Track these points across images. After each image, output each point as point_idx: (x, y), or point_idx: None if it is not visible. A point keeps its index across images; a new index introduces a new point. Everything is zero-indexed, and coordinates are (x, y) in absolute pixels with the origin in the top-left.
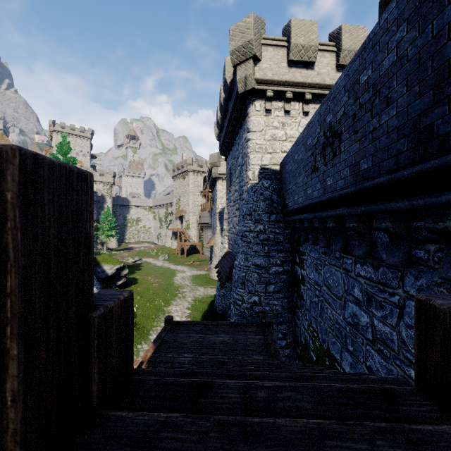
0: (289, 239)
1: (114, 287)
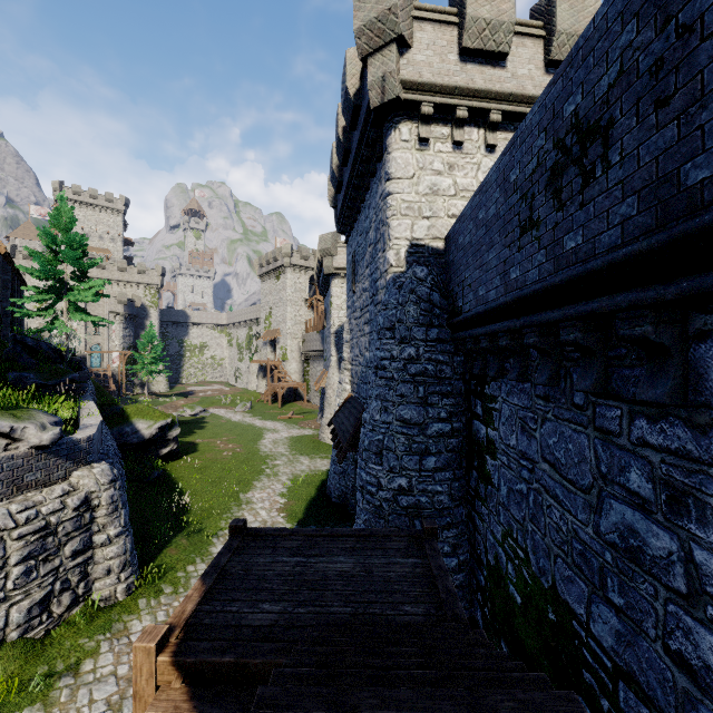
0: (461, 373)
1: (155, 459)
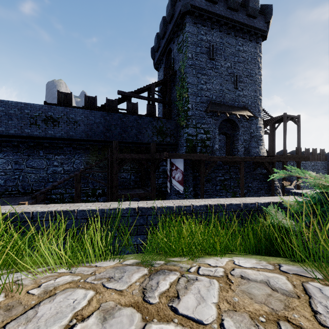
0: None
1: None
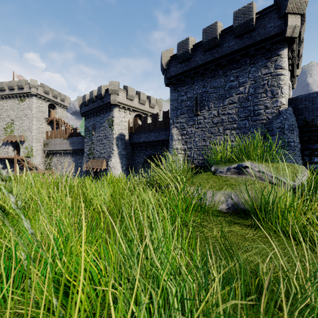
0: None
1: None
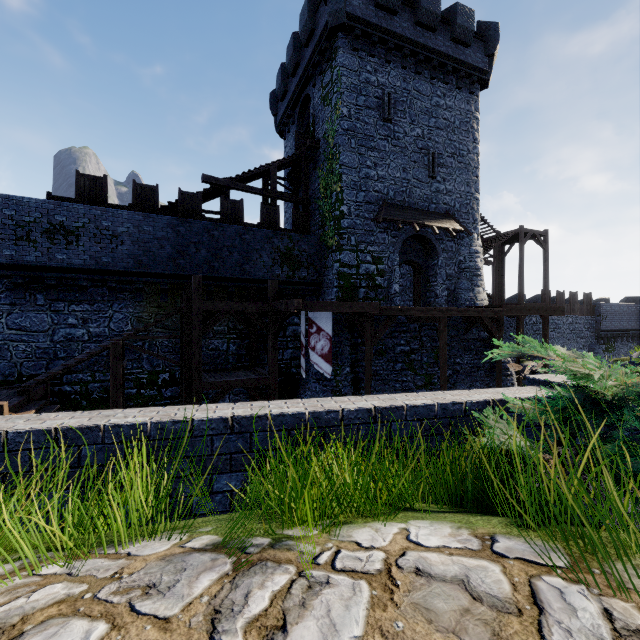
0: None
1: None
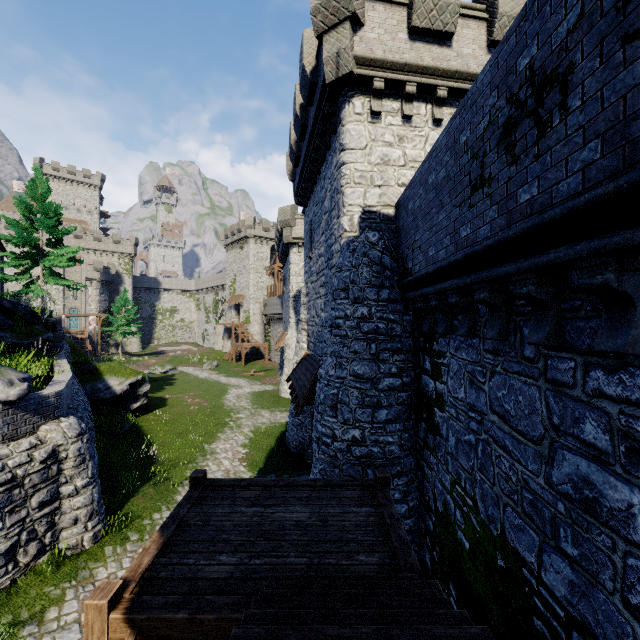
0: (410, 331)
1: (126, 413)
